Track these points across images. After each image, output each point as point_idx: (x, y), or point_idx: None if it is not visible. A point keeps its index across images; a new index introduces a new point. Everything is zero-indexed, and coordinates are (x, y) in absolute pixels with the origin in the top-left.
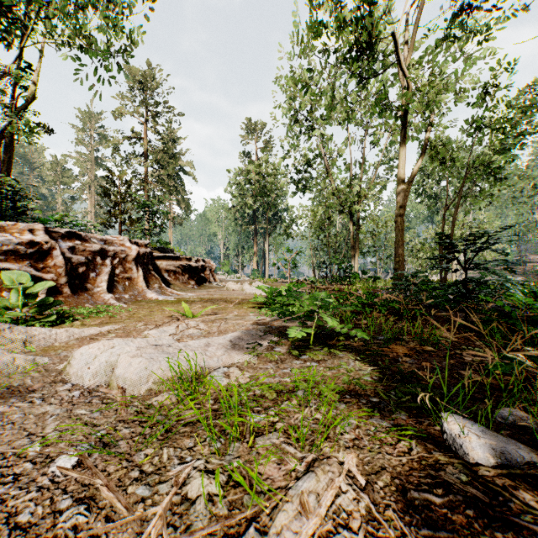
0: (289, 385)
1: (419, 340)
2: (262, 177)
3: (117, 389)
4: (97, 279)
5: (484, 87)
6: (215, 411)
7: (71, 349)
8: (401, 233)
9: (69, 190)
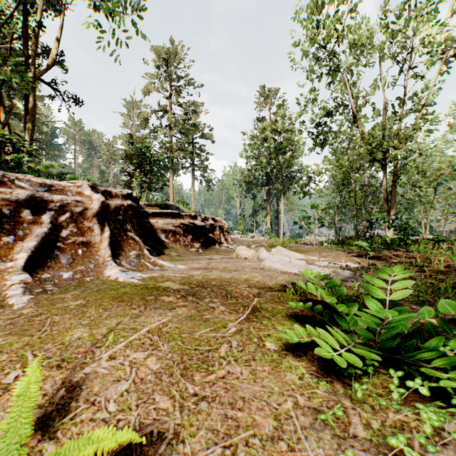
0: None
1: None
2: (277, 133)
3: None
4: (15, 246)
5: None
6: None
7: None
8: None
9: (118, 165)
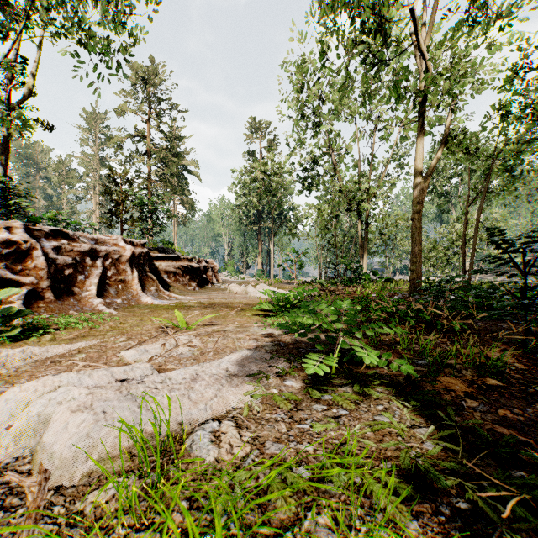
0: (312, 462)
1: (473, 367)
2: (267, 175)
3: (38, 472)
4: (85, 282)
5: (517, 66)
6: (187, 536)
7: (18, 380)
8: (418, 231)
9: (74, 190)
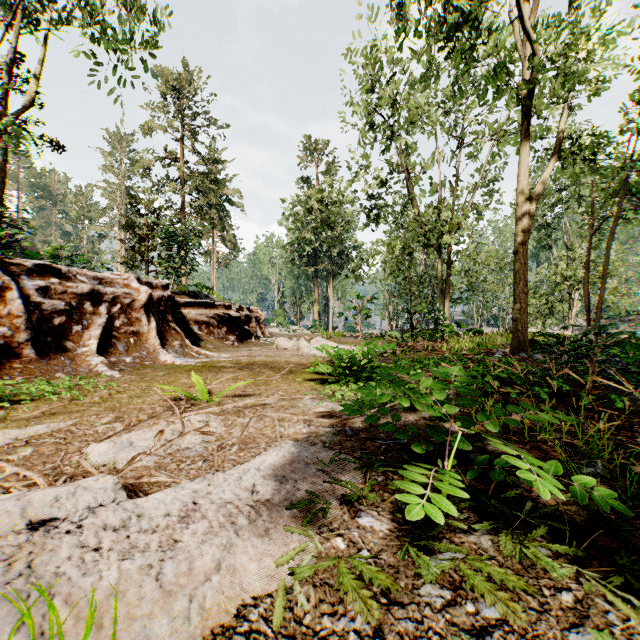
0: None
1: None
2: (325, 204)
3: None
4: (83, 334)
5: None
6: None
7: None
8: (524, 268)
9: (95, 226)
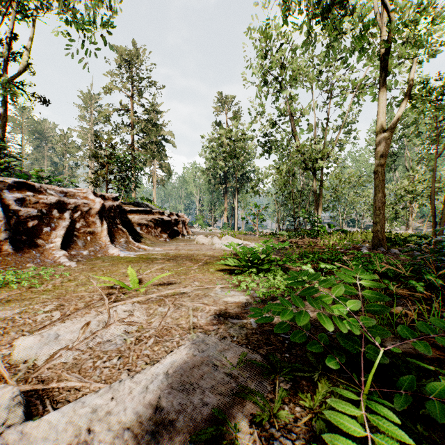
0: None
1: None
2: (232, 140)
3: None
4: (51, 234)
5: None
6: None
7: None
8: (382, 184)
9: (73, 158)
